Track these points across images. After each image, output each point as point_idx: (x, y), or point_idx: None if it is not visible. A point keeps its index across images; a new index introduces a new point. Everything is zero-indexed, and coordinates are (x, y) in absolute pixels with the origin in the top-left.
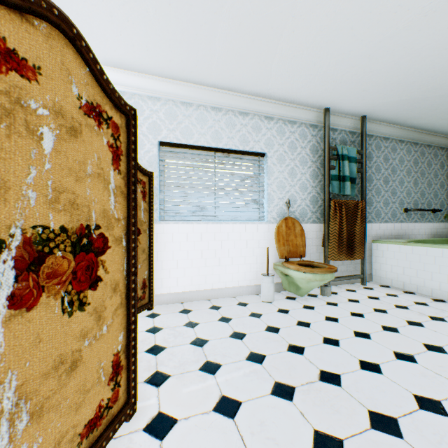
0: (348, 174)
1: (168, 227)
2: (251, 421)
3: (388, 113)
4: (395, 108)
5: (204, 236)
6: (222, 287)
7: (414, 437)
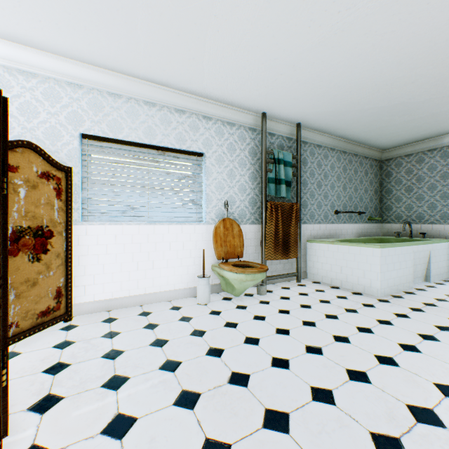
0: (283, 177)
1: (92, 228)
2: (141, 439)
3: (319, 122)
4: (324, 119)
5: (135, 238)
6: (157, 291)
7: (300, 430)
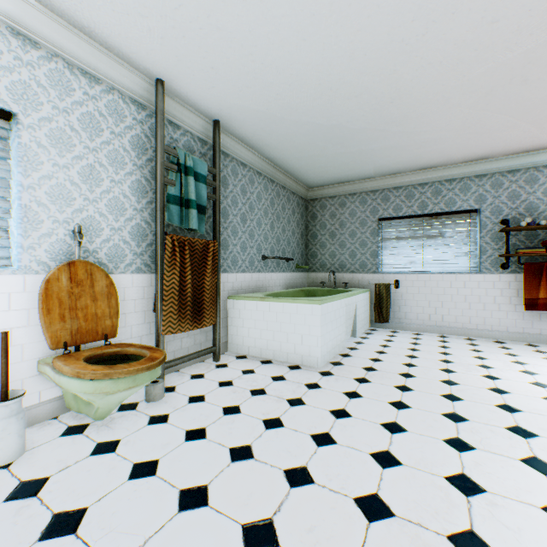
0: (195, 198)
1: None
2: None
3: (245, 127)
4: (253, 123)
5: None
6: None
7: None
